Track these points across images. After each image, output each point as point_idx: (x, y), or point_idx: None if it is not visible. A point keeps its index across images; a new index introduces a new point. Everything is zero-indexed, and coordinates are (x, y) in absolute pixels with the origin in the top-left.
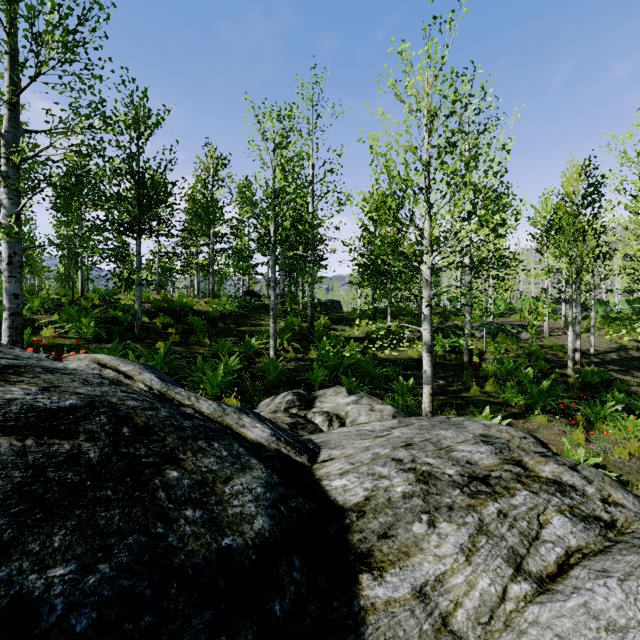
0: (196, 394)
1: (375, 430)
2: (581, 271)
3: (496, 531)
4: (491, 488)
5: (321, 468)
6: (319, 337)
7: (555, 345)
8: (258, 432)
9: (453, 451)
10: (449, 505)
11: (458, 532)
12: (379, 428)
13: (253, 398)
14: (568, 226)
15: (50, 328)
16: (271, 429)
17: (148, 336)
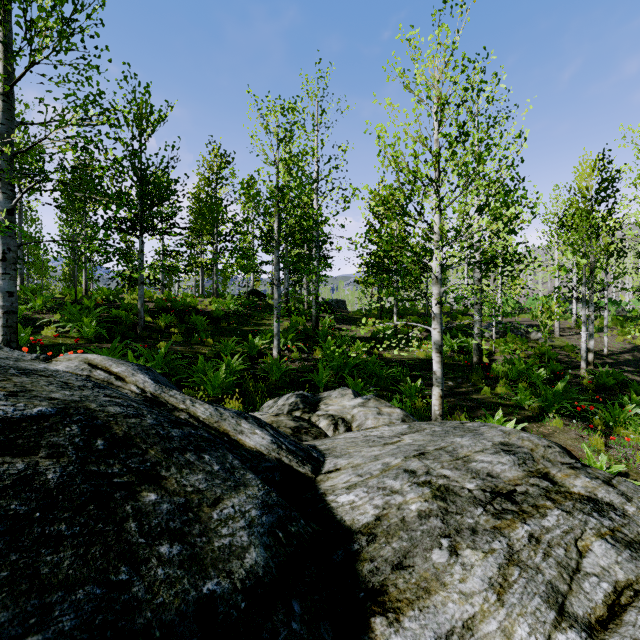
0: (197, 395)
1: (384, 436)
2: (595, 269)
3: (529, 561)
4: (518, 506)
5: (326, 480)
6: (324, 337)
7: (567, 345)
8: (257, 439)
9: (471, 462)
10: (472, 527)
11: (485, 562)
12: (388, 434)
13: (255, 400)
14: (581, 222)
15: (51, 327)
16: (272, 436)
17: (150, 336)
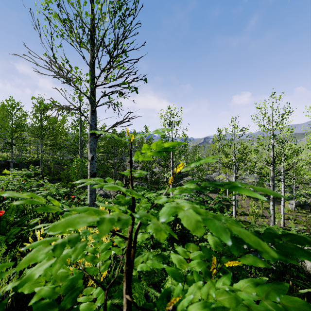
0: None
1: None
2: None
3: None
4: None
5: None
6: None
7: None
8: None
9: None
10: None
11: None
12: None
13: None
14: None
15: None
16: None
17: None
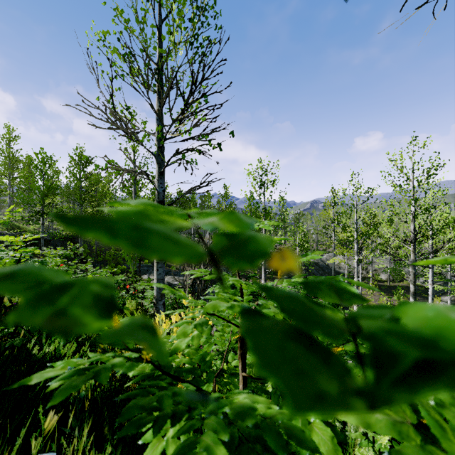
0: None
1: None
2: None
3: None
4: None
5: None
6: None
7: None
8: None
9: None
10: None
11: None
12: None
13: None
14: None
15: None
16: None
17: None
